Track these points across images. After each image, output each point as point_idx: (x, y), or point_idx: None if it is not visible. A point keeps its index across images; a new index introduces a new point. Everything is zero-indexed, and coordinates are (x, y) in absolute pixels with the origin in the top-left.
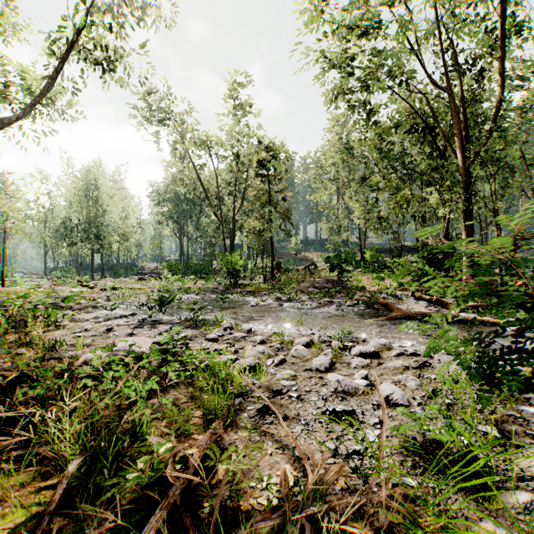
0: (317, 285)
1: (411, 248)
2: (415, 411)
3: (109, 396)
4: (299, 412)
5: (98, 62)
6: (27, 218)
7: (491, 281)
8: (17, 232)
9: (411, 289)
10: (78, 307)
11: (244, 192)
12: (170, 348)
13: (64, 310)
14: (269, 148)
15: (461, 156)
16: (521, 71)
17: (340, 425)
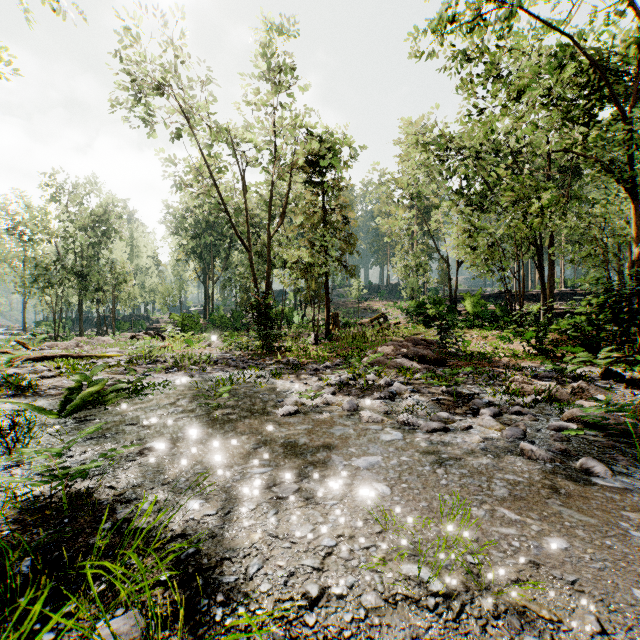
0: (403, 350)
1: (513, 294)
2: None
3: None
4: None
5: None
6: None
7: None
8: None
9: (599, 363)
10: None
11: (284, 205)
12: None
13: None
14: (323, 143)
15: None
16: None
17: None
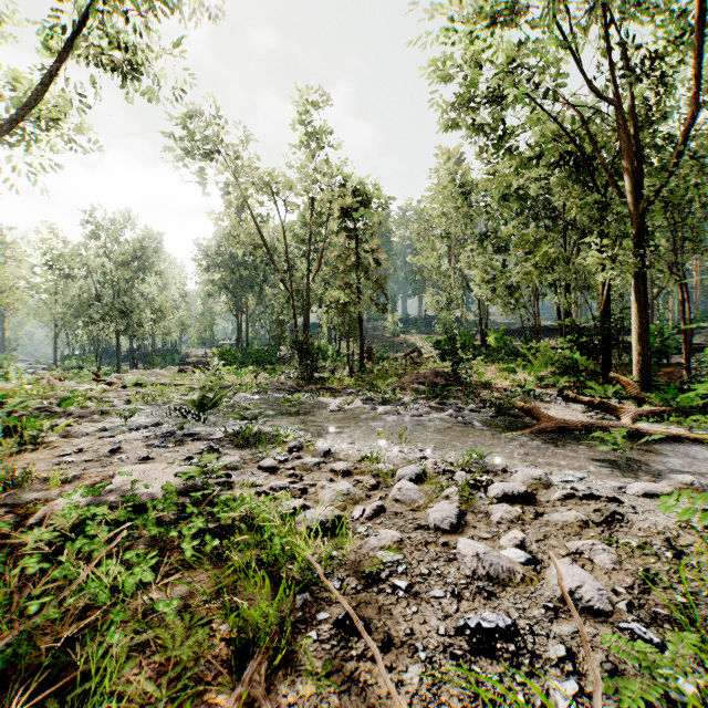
0: (423, 380)
1: (549, 328)
2: (630, 629)
3: (55, 603)
4: (412, 627)
5: (115, 67)
6: (30, 288)
7: (666, 374)
8: (8, 306)
9: (557, 386)
10: (80, 413)
11: (322, 251)
12: (200, 484)
13: (59, 418)
14: (357, 192)
15: (631, 197)
16: (704, 84)
17: (493, 664)
